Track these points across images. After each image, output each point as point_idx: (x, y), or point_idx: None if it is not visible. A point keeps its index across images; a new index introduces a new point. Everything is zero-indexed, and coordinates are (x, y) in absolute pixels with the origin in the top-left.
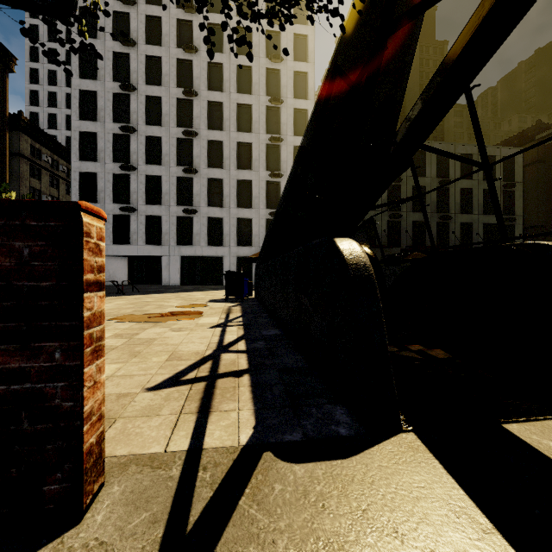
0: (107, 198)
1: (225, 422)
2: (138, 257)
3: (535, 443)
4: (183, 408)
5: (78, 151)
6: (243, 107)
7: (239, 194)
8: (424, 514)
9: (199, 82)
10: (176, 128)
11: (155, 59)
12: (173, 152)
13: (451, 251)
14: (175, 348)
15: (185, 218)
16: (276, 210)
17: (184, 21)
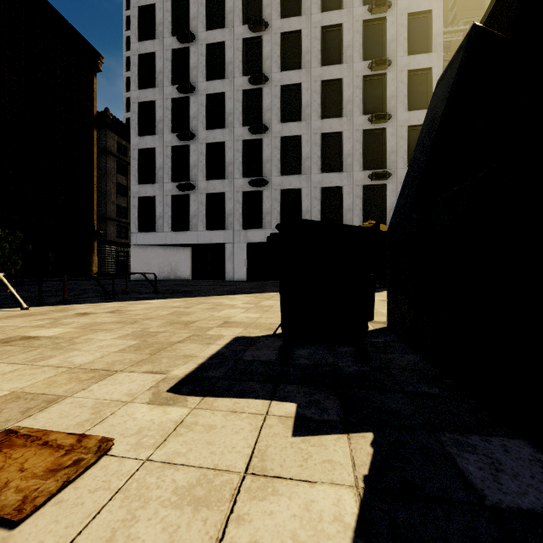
0: (165, 177)
1: None
2: (202, 247)
3: None
4: None
5: (137, 125)
6: (330, 31)
7: (323, 154)
8: None
9: (270, 10)
10: (241, 77)
11: None
12: (238, 109)
13: None
14: None
15: (253, 194)
16: (379, 170)
17: None
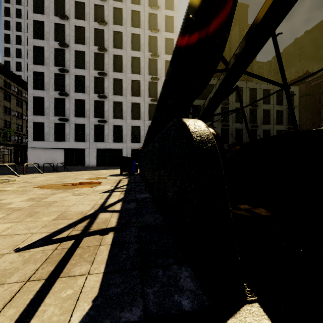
0: (50, 113)
1: (67, 292)
2: (70, 149)
3: None
4: (35, 273)
5: (32, 83)
6: (135, 59)
7: (132, 111)
8: None
9: (108, 43)
10: (94, 70)
11: (81, 28)
12: (92, 85)
13: (269, 137)
14: (66, 209)
15: (99, 125)
16: None
17: (98, 6)
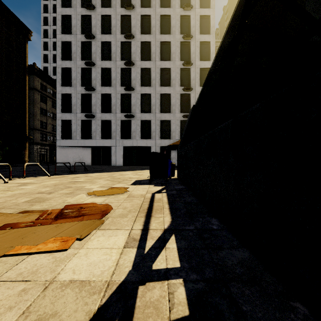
0: (77, 110)
1: None
2: (97, 147)
3: None
4: None
5: (60, 80)
6: (164, 44)
7: (161, 103)
8: None
9: (135, 29)
10: (120, 61)
11: (107, 17)
12: (118, 77)
13: None
14: None
15: (126, 121)
16: (187, 113)
17: None
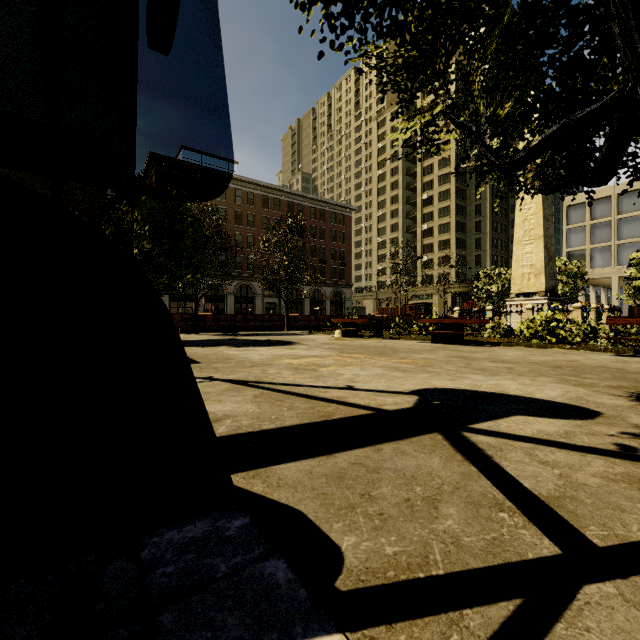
0: None
1: None
2: None
3: (224, 434)
4: None
5: None
6: None
7: None
8: (341, 472)
9: None
10: None
11: None
12: None
13: None
14: None
15: None
16: None
17: None
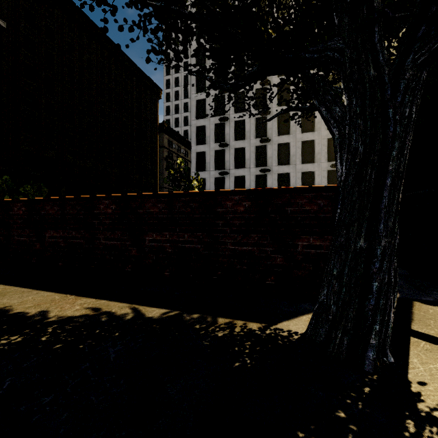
0: (211, 167)
1: None
2: None
3: None
4: None
5: (195, 139)
6: None
7: (303, 153)
8: None
9: None
10: (254, 111)
11: None
12: (253, 128)
13: None
14: None
15: (261, 176)
16: None
17: None
